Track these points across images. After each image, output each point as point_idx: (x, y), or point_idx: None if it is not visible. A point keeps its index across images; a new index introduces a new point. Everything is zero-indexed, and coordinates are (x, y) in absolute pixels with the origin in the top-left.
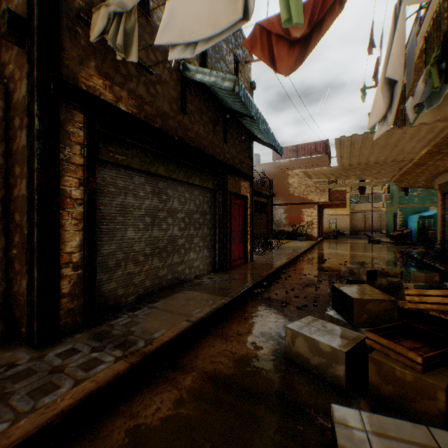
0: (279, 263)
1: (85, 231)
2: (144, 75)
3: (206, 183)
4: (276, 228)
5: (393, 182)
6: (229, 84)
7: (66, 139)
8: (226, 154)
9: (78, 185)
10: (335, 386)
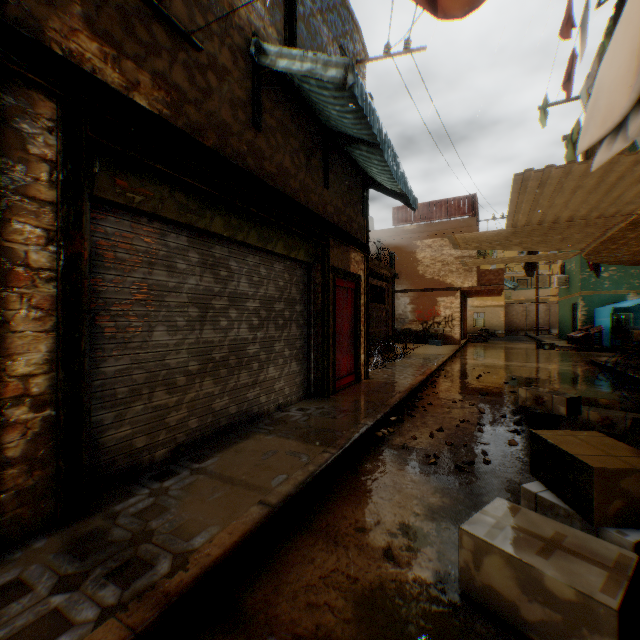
0: (411, 382)
1: (60, 332)
2: (184, 51)
3: (294, 252)
4: (399, 326)
5: (585, 255)
6: (336, 72)
7: (17, 148)
8: (327, 206)
9: (45, 241)
10: None
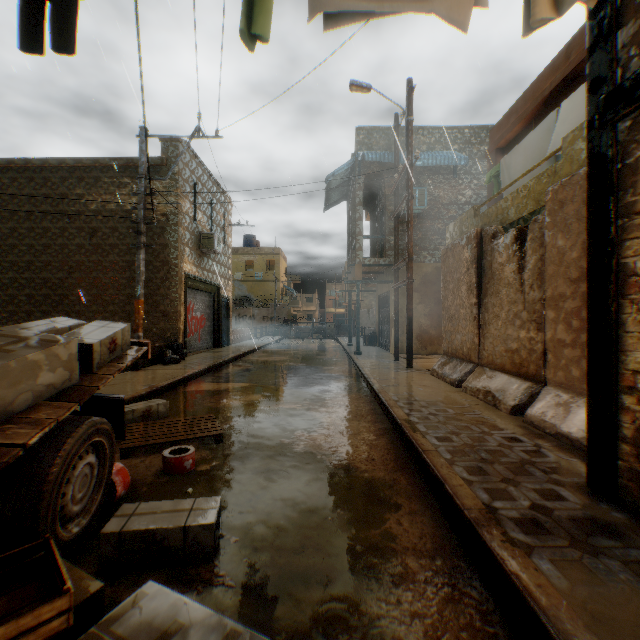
0: None
1: None
2: None
3: None
4: None
5: None
6: None
7: (626, 178)
8: None
9: None
10: None
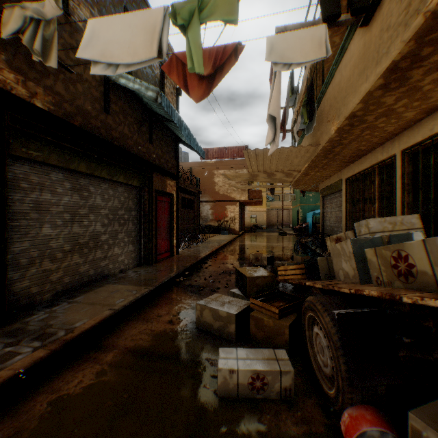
0: (202, 255)
1: None
2: (64, 73)
3: (131, 181)
4: (204, 223)
5: (293, 186)
6: (152, 94)
7: None
8: (152, 154)
9: None
10: (229, 340)
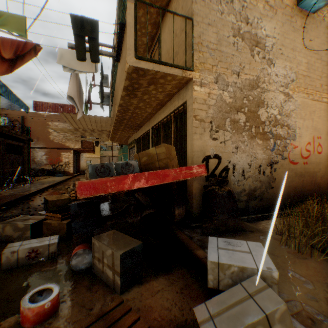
0: (27, 193)
1: None
2: None
3: None
4: (38, 167)
5: (111, 140)
6: None
7: None
8: None
9: None
10: None
